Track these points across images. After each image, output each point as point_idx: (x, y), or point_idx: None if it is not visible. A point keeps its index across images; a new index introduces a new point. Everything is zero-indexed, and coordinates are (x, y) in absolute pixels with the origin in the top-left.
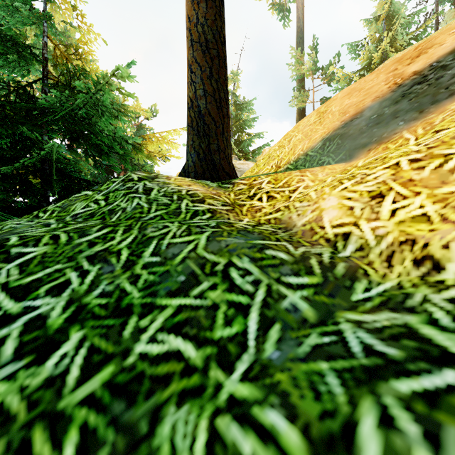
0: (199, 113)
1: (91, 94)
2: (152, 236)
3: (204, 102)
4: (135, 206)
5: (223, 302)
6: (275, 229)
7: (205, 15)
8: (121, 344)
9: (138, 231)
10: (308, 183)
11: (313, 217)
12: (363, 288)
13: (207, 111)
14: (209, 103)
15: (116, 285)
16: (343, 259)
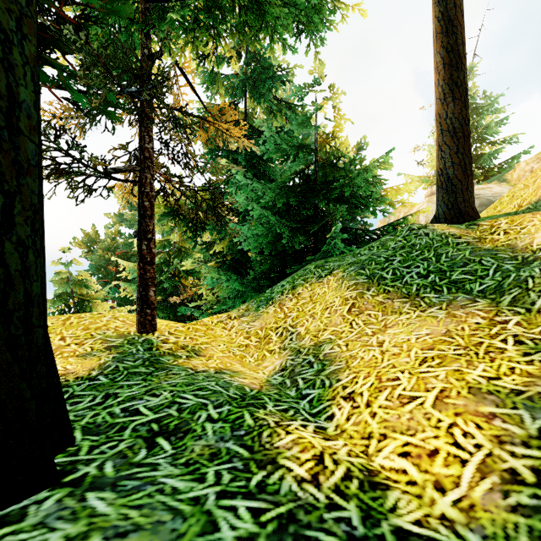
0: (448, 178)
1: (358, 172)
2: (442, 253)
3: (452, 170)
4: (425, 242)
5: (479, 268)
6: (505, 249)
7: (453, 112)
8: (447, 277)
9: (433, 251)
10: (536, 222)
11: (528, 242)
12: (537, 263)
13: (454, 176)
14: (456, 170)
15: (436, 266)
16: (534, 256)
